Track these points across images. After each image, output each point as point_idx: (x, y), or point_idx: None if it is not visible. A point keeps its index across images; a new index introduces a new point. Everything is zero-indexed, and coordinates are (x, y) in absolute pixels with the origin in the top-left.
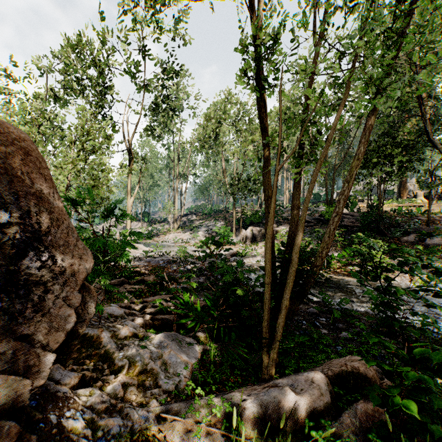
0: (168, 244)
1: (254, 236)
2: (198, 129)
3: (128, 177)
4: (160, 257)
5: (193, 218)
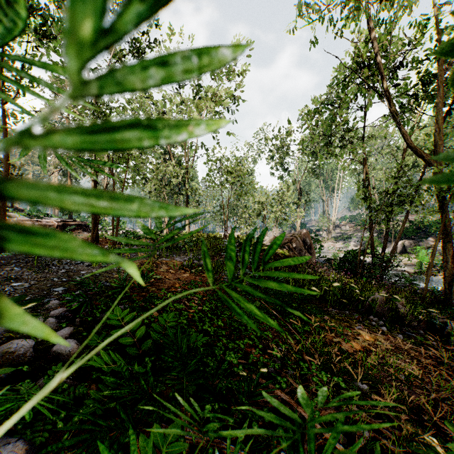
0: (323, 250)
1: (405, 248)
2: (349, 161)
3: (298, 208)
4: (320, 259)
5: (346, 229)
